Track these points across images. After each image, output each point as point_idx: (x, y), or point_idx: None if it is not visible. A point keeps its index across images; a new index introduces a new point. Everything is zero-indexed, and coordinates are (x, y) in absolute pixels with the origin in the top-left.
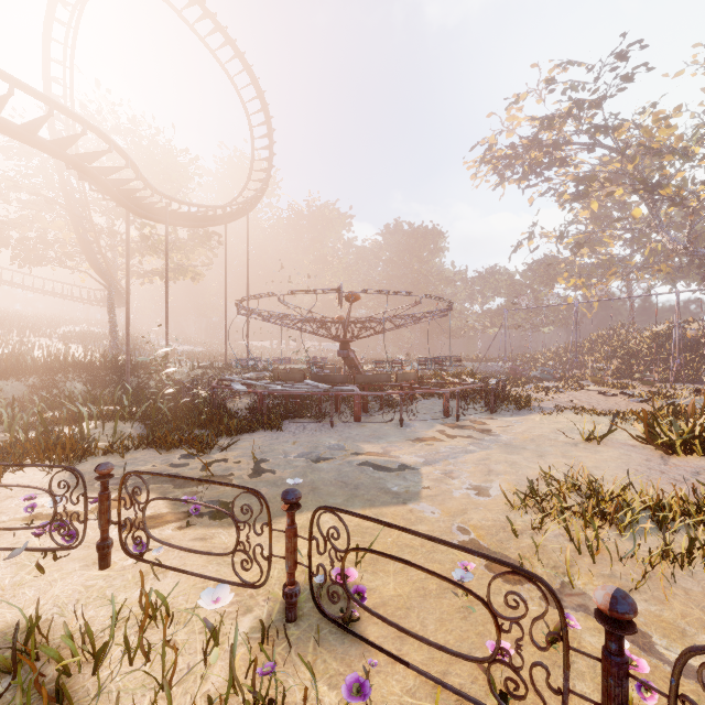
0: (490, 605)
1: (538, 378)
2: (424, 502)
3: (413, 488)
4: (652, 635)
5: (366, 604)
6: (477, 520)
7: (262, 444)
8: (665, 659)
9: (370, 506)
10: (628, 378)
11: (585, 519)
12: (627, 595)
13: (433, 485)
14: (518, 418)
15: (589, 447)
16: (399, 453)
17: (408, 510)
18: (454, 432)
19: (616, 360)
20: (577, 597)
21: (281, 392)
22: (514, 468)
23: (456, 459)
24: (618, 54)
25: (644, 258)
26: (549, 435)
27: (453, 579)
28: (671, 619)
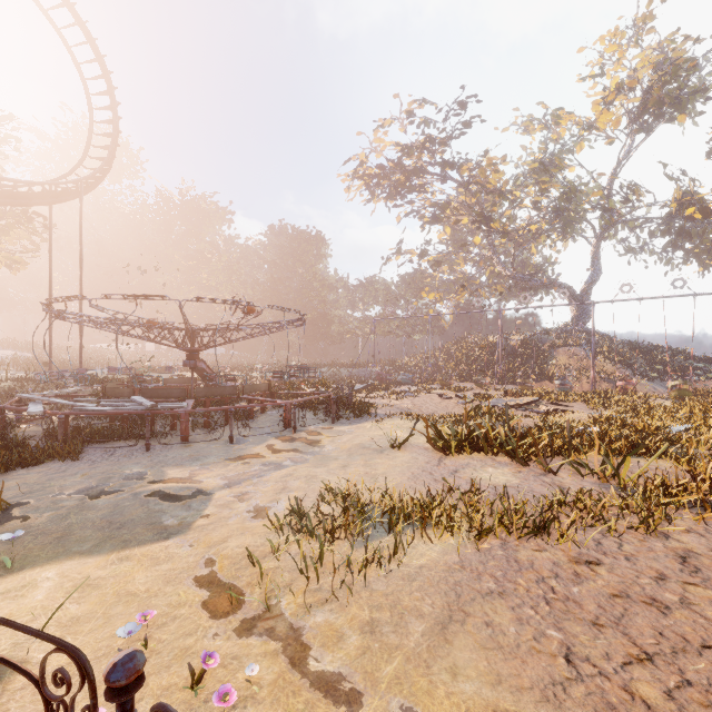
0: (42, 687)
1: (400, 382)
2: (191, 535)
3: (190, 518)
4: (313, 646)
5: (14, 685)
6: (231, 548)
7: (36, 481)
8: (307, 670)
9: (122, 548)
10: (469, 381)
11: (325, 533)
12: (133, 659)
13: (215, 511)
14: (353, 426)
15: (391, 453)
16: (204, 476)
17: (164, 547)
18: (283, 446)
19: (462, 366)
20: (272, 620)
21: (90, 413)
22: (309, 483)
23: (261, 478)
24: (460, 103)
25: (488, 278)
26: (365, 443)
27: (17, 663)
28: (340, 625)
